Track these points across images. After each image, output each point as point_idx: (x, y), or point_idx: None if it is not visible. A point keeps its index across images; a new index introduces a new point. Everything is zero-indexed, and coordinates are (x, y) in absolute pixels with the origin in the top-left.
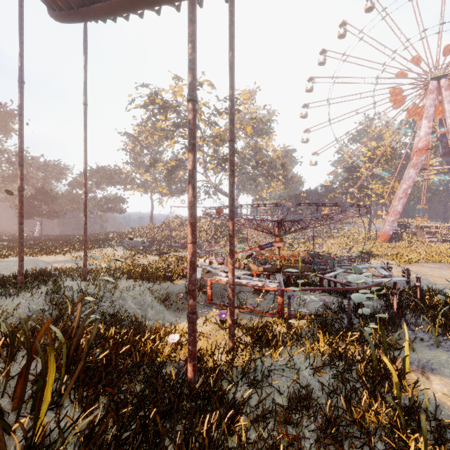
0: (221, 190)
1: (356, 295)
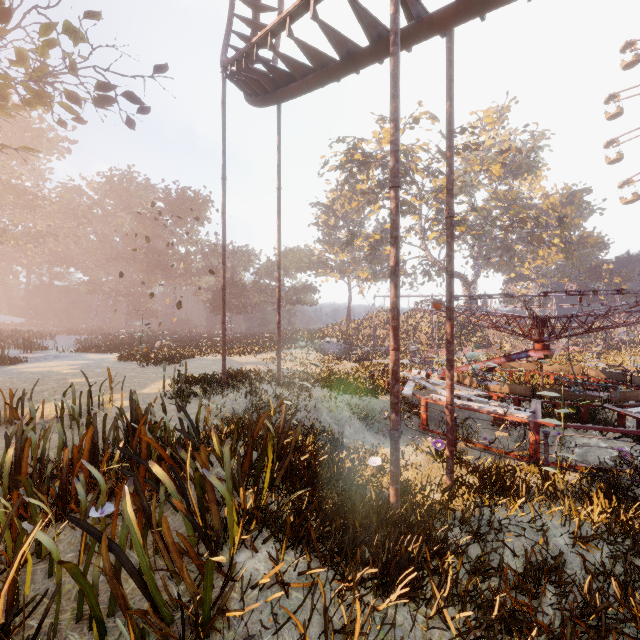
0: None
1: None
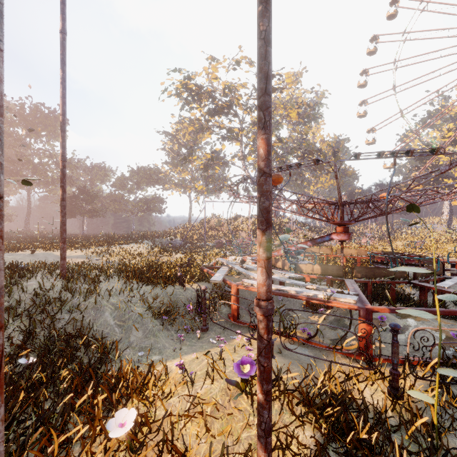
0: None
1: None
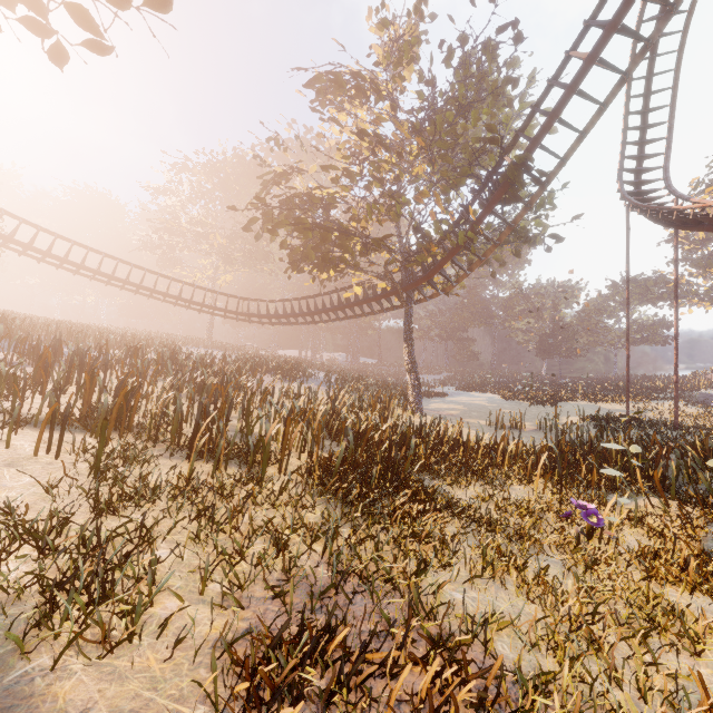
0: None
1: None
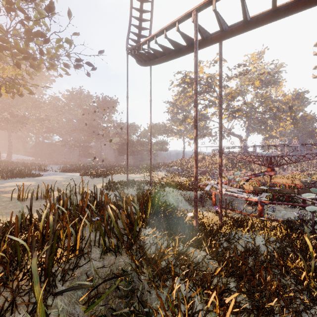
0: (233, 133)
1: (309, 207)
